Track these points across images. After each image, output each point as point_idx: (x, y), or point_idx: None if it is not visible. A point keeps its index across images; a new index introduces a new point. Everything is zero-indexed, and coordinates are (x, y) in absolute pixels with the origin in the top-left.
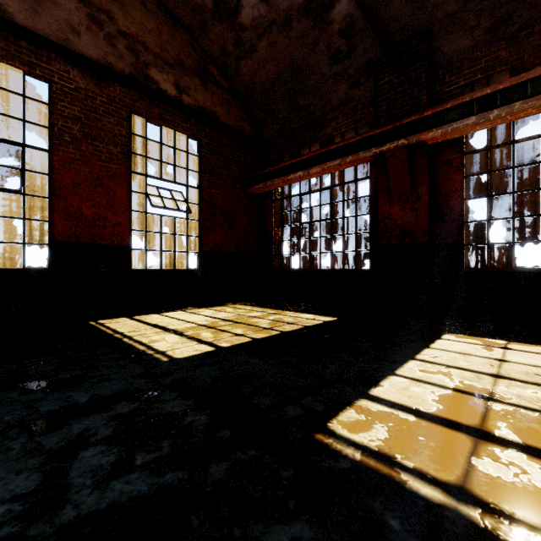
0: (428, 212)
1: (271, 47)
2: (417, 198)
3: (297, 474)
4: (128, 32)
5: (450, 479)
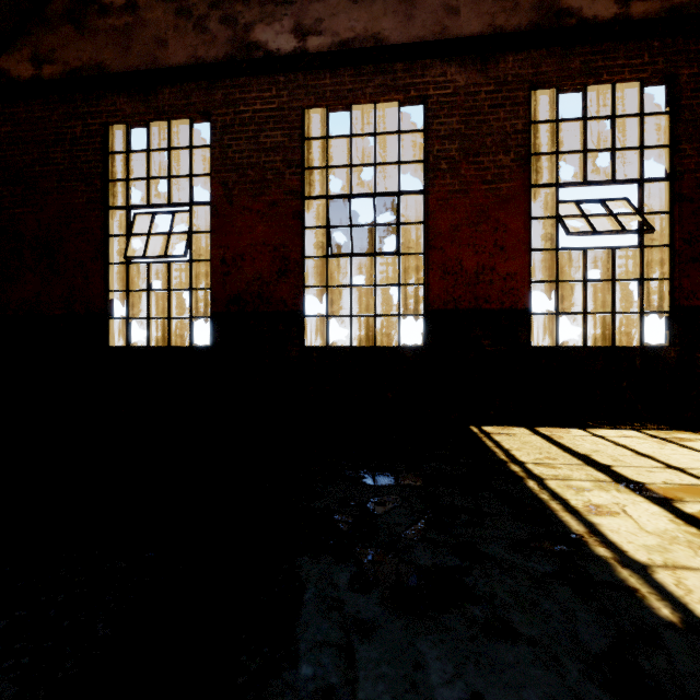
0: None
1: None
2: None
3: None
4: None
5: None
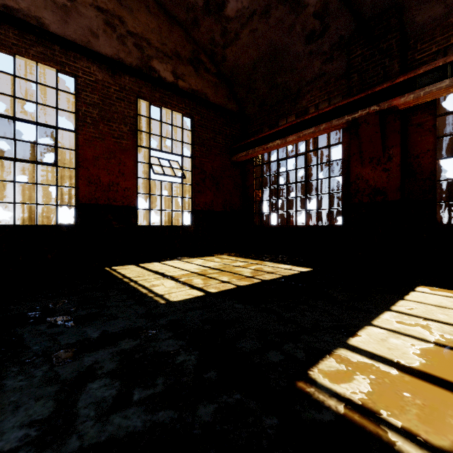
0: (400, 172)
1: (253, 34)
2: (388, 159)
3: (280, 423)
4: (135, 32)
5: (444, 444)
